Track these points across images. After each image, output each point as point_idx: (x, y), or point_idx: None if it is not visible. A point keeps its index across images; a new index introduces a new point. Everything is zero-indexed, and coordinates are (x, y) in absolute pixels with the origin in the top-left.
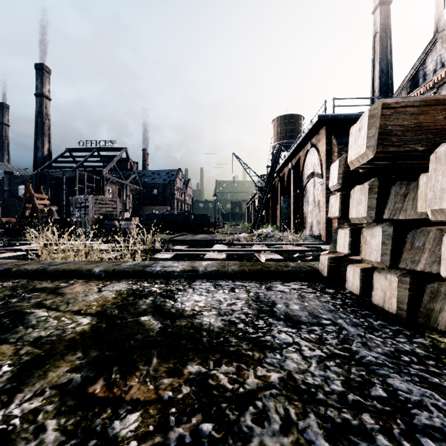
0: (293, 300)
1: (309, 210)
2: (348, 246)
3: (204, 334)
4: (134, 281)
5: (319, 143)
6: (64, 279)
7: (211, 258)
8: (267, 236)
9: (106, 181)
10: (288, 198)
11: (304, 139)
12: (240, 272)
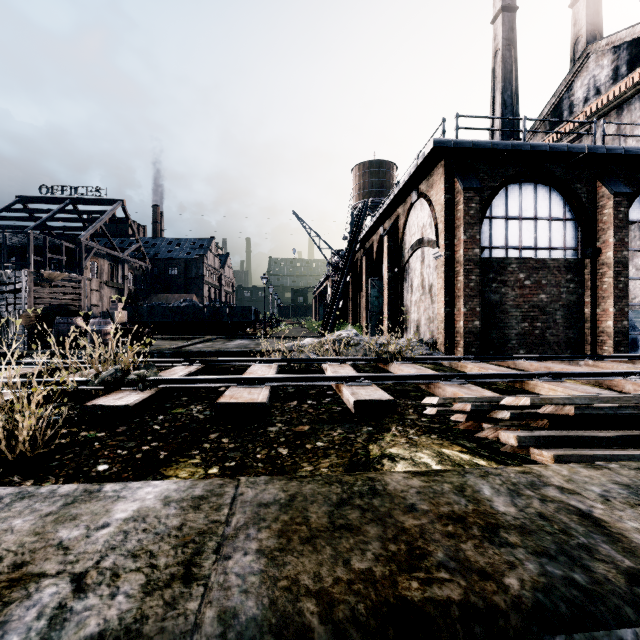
0: None
1: (413, 300)
2: None
3: None
4: None
5: (432, 191)
6: None
7: (233, 402)
8: (348, 344)
9: (86, 252)
10: (380, 281)
11: (406, 185)
12: None
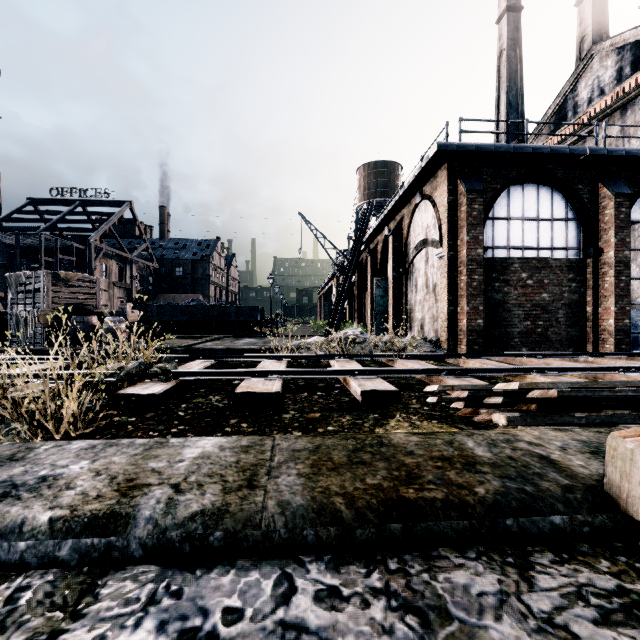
0: None
1: (417, 299)
2: None
3: None
4: None
5: (436, 192)
6: None
7: (250, 391)
8: (354, 341)
9: (96, 253)
10: (385, 281)
11: (411, 187)
12: (311, 521)
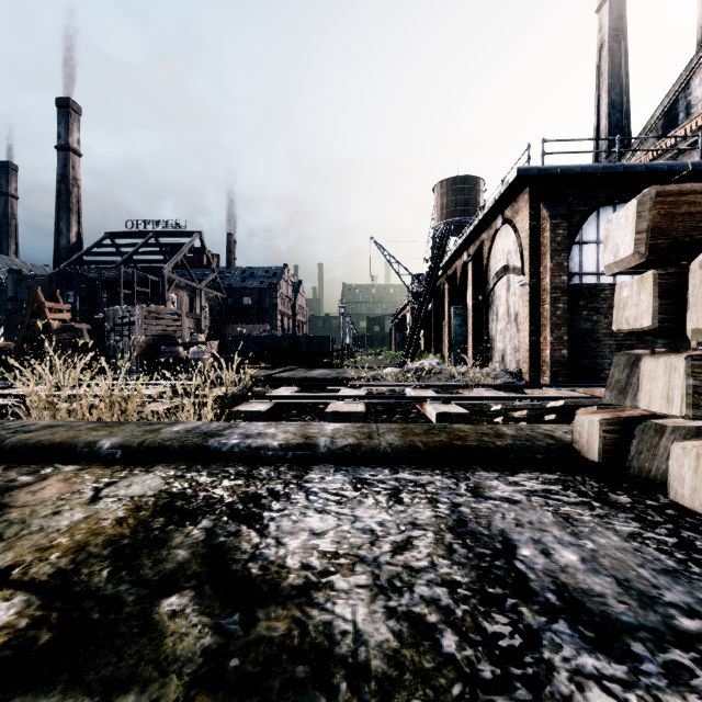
0: (552, 532)
1: (498, 328)
2: (682, 398)
3: (341, 688)
4: (179, 471)
5: (517, 217)
6: (36, 463)
7: (339, 411)
8: (430, 372)
9: (168, 284)
10: (463, 309)
11: (491, 211)
12: (405, 450)
